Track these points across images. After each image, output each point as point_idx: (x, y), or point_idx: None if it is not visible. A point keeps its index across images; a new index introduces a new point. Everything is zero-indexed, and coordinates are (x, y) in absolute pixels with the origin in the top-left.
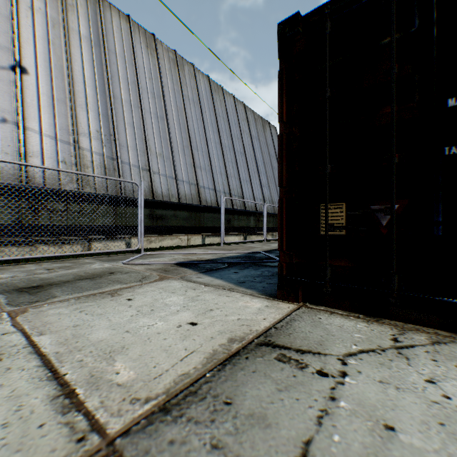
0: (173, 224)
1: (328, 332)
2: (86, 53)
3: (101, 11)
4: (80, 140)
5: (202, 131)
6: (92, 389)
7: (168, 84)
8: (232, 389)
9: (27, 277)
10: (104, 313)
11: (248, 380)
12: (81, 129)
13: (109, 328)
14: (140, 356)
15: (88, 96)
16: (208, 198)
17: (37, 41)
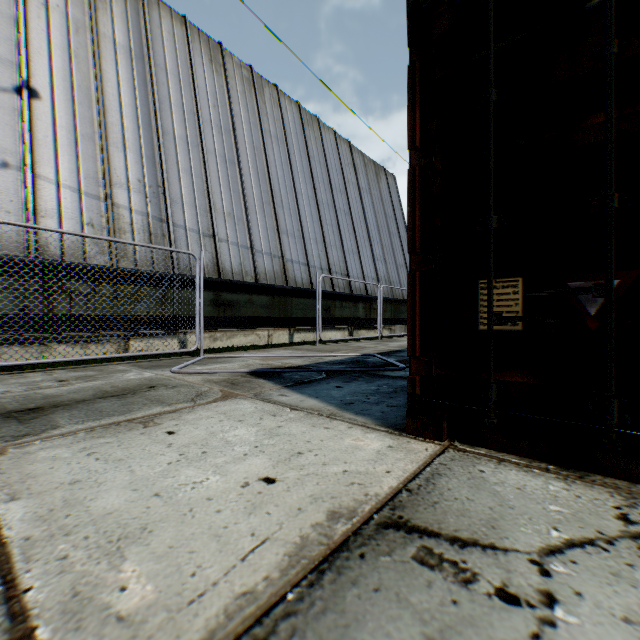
0: (248, 314)
1: (501, 500)
2: (124, 69)
3: (145, 10)
4: (114, 193)
5: (289, 180)
6: (67, 629)
7: (241, 114)
8: (336, 634)
9: (25, 393)
10: (126, 457)
11: (367, 610)
12: (116, 178)
13: (128, 488)
14: (170, 549)
15: (127, 130)
16: (298, 276)
17: (53, 51)
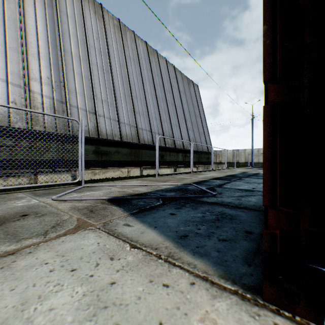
0: (116, 159)
1: None
2: (40, 11)
3: None
4: (31, 84)
5: (141, 84)
6: None
7: (113, 45)
8: None
9: None
10: None
11: None
12: (33, 75)
13: None
14: None
15: (40, 47)
16: (146, 137)
17: None
